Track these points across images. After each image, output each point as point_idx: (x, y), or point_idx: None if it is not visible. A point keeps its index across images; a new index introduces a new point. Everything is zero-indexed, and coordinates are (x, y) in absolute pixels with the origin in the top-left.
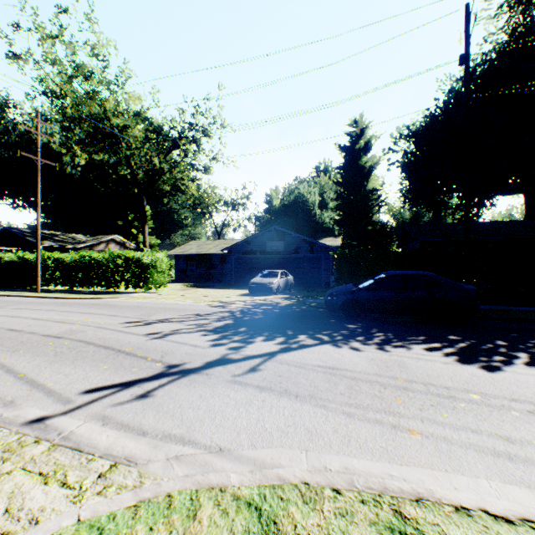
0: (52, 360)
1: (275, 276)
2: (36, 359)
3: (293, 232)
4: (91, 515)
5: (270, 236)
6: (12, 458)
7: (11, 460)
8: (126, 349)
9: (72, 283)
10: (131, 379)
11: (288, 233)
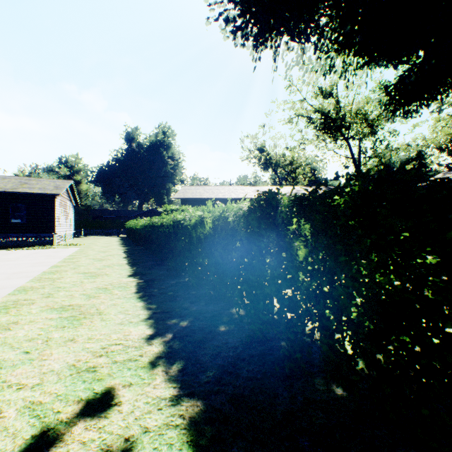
0: None
1: None
2: None
3: None
4: None
5: None
6: None
7: None
8: None
9: None
10: None
11: None
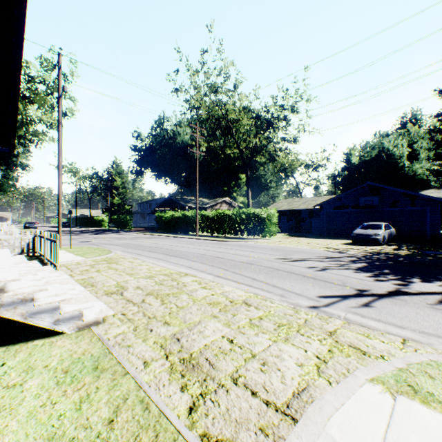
0: (269, 276)
1: (378, 228)
2: (258, 274)
3: (390, 187)
4: (435, 359)
5: (362, 192)
6: (328, 322)
7: (329, 323)
8: (307, 275)
9: (212, 231)
10: (341, 294)
11: (384, 188)
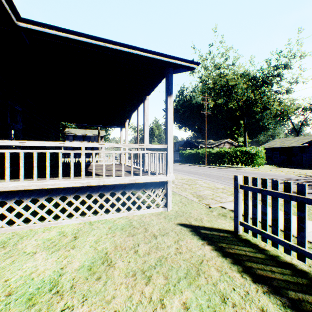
0: None
1: None
2: None
3: None
4: None
5: None
6: None
7: None
8: None
9: (216, 162)
10: None
11: None
